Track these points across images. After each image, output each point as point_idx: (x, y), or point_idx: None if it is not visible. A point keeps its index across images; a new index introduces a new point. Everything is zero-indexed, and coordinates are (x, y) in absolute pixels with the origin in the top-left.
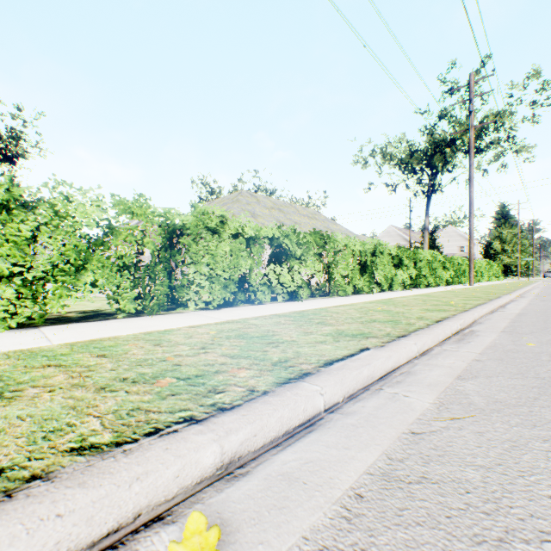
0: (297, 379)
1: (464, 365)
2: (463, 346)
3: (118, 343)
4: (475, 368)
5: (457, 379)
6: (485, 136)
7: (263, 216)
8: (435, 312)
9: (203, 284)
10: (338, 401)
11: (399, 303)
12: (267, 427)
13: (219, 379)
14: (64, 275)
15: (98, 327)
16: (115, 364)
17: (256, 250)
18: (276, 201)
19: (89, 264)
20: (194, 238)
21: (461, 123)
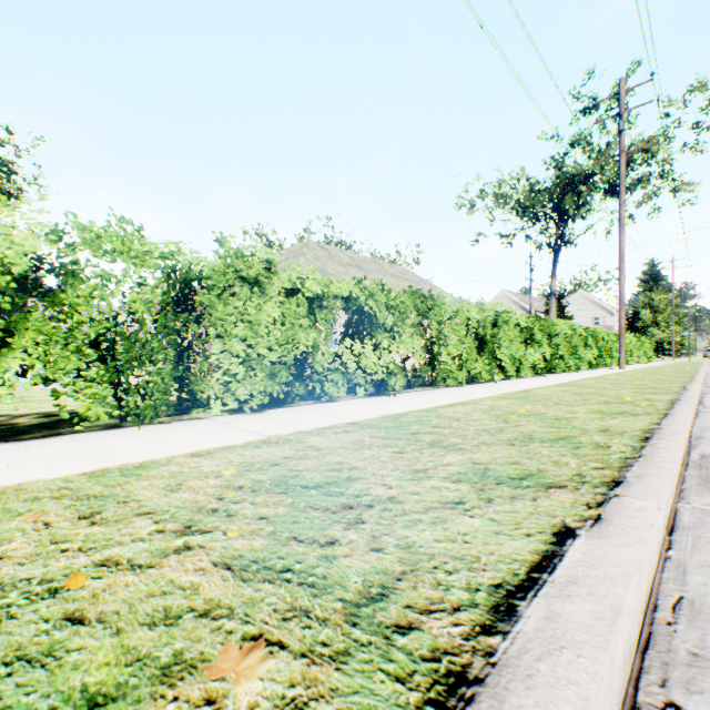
0: None
1: None
2: None
3: (6, 508)
4: None
5: None
6: (632, 170)
7: (336, 275)
8: (619, 419)
9: (234, 371)
10: None
11: (546, 399)
12: None
13: None
14: None
15: (19, 455)
16: None
17: (324, 316)
18: (355, 255)
19: (17, 337)
20: (219, 294)
21: (600, 152)
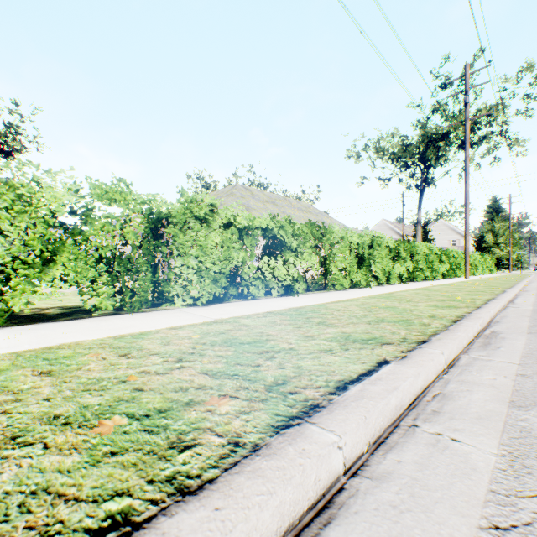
0: (302, 418)
1: (510, 383)
2: (494, 353)
3: (77, 352)
4: (526, 387)
5: (512, 407)
6: (478, 130)
7: (257, 209)
8: (446, 310)
9: (191, 278)
10: (362, 452)
11: (402, 298)
12: (257, 531)
13: (189, 418)
14: (26, 268)
15: (65, 329)
16: (56, 388)
17: (249, 241)
18: (270, 194)
19: (59, 256)
20: (180, 227)
21: (454, 117)
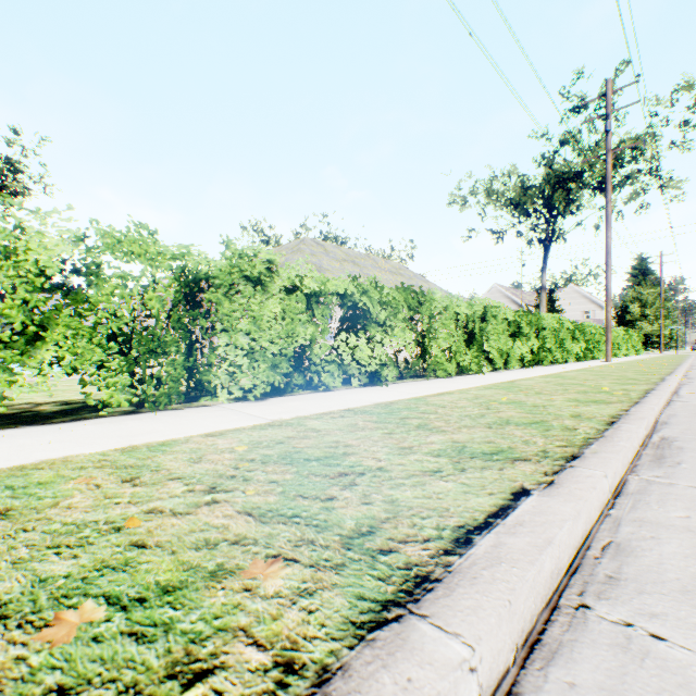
0: (402, 605)
1: None
2: (675, 473)
3: (60, 474)
4: None
5: None
6: (621, 167)
7: (332, 270)
8: (593, 406)
9: (239, 362)
10: (506, 666)
11: (529, 389)
12: None
13: (212, 605)
14: (0, 348)
15: (55, 436)
16: (6, 543)
17: (321, 311)
18: (350, 251)
19: (50, 332)
20: (225, 292)
21: (589, 150)
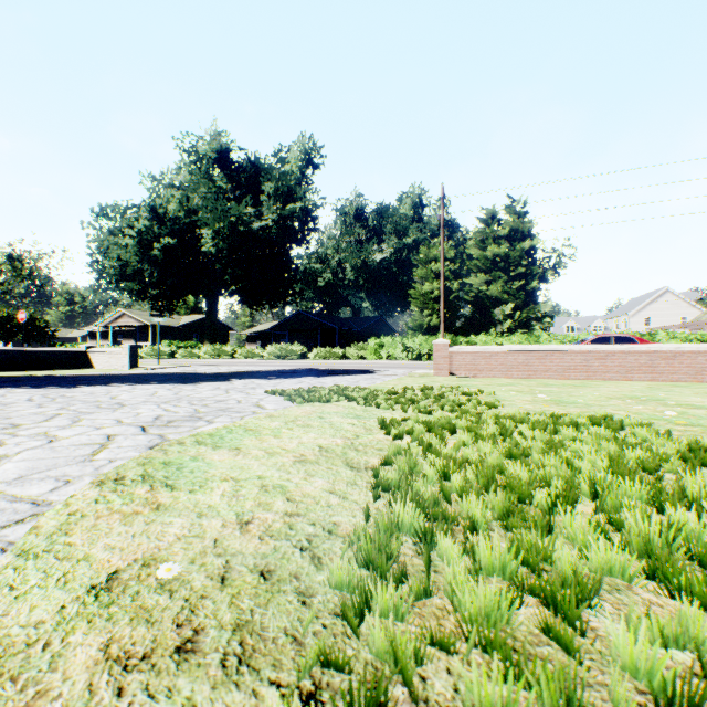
0: None
1: None
2: None
3: None
4: None
5: None
6: None
7: None
8: None
9: None
10: None
11: None
12: None
13: None
14: None
15: None
16: None
17: None
18: None
19: None
20: None
21: None
